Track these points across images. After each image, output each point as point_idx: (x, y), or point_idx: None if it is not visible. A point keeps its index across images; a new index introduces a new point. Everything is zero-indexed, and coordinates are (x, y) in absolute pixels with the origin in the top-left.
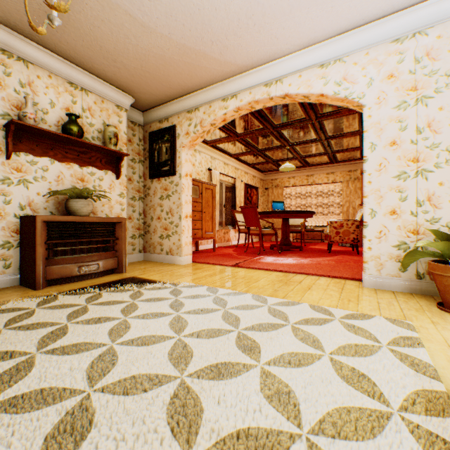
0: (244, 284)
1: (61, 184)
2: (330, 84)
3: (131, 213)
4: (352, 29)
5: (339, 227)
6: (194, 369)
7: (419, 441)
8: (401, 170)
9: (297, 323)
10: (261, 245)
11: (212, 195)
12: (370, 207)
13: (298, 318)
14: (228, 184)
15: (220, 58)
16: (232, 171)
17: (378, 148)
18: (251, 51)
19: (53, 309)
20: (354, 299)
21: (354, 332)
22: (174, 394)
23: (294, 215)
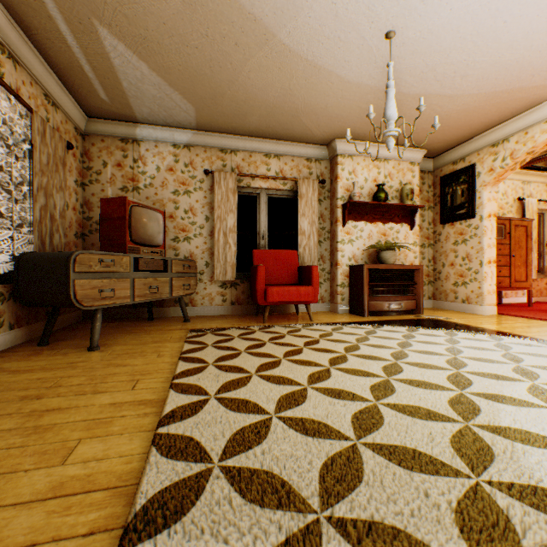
0: None
1: (370, 240)
2: None
3: (420, 260)
4: None
5: None
6: (526, 365)
7: None
8: None
9: None
10: None
11: (525, 234)
12: None
13: None
14: None
15: (543, 83)
16: None
17: None
18: None
19: (389, 327)
20: None
21: None
22: (513, 369)
23: None
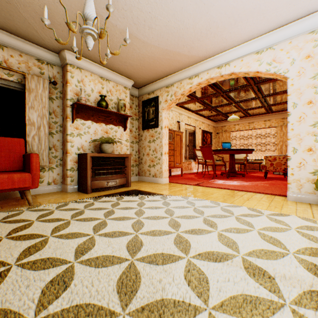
0: (204, 195)
1: (96, 135)
2: (263, 64)
3: (131, 151)
4: (279, 27)
5: (273, 160)
6: (182, 230)
7: (300, 263)
8: (315, 121)
9: (239, 216)
10: (214, 172)
11: (180, 139)
12: (293, 146)
13: (239, 213)
14: (190, 131)
15: (188, 54)
16: (193, 122)
17: (298, 106)
18: (208, 48)
19: (101, 203)
20: (278, 207)
21: (274, 222)
22: (175, 238)
23: (238, 152)
